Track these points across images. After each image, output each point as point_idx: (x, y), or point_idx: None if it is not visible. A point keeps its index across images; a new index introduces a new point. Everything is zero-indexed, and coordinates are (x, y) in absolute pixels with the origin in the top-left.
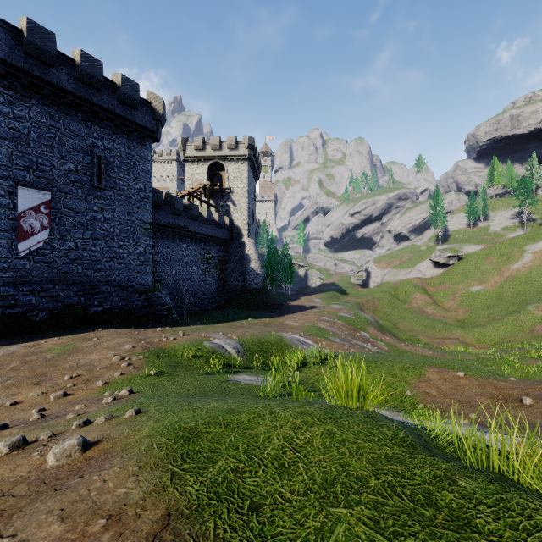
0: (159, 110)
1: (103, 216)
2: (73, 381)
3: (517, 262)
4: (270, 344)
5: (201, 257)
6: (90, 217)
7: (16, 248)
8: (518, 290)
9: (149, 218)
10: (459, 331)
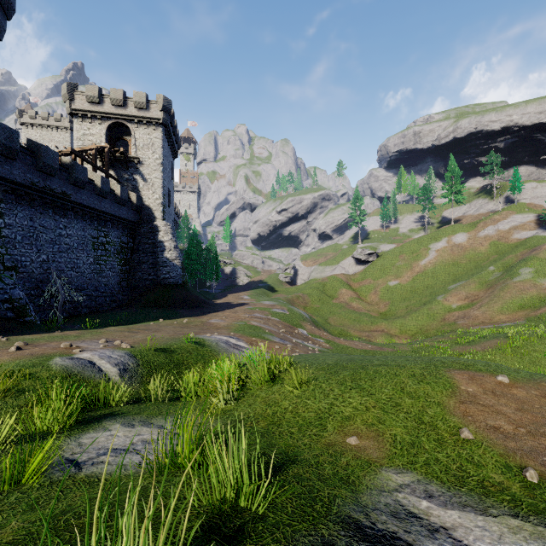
0: None
1: None
2: None
3: (424, 259)
4: (185, 351)
5: (94, 240)
6: None
7: None
8: (427, 283)
9: None
10: (384, 323)
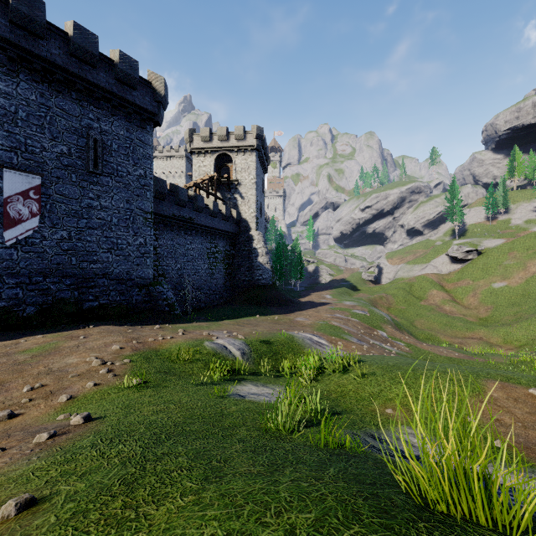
0: (160, 91)
1: (100, 203)
2: (32, 394)
3: None
4: (280, 344)
5: (208, 250)
6: (85, 204)
7: (2, 236)
8: None
9: (150, 207)
10: (482, 330)
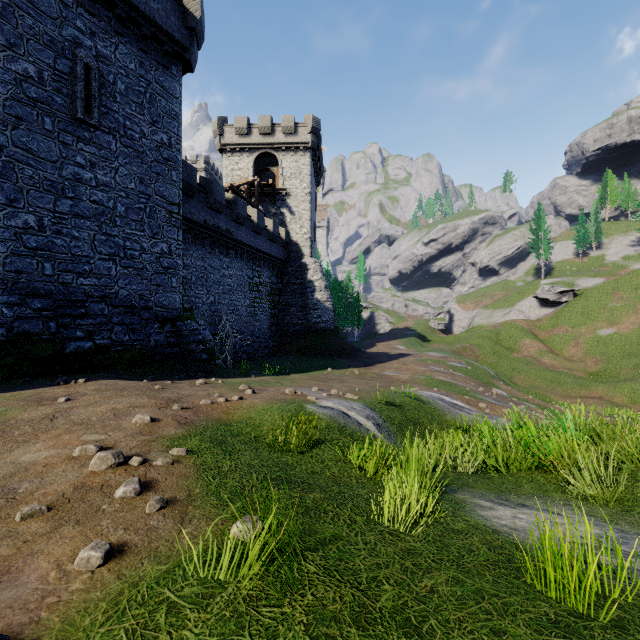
0: (194, 11)
1: (95, 177)
2: None
3: None
4: (412, 408)
5: (249, 280)
6: (68, 173)
7: None
8: None
9: (177, 196)
10: (600, 387)
